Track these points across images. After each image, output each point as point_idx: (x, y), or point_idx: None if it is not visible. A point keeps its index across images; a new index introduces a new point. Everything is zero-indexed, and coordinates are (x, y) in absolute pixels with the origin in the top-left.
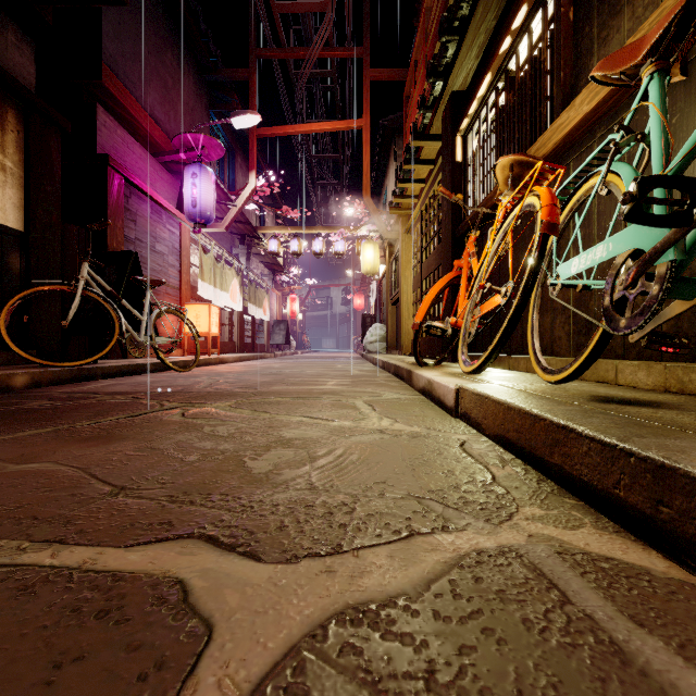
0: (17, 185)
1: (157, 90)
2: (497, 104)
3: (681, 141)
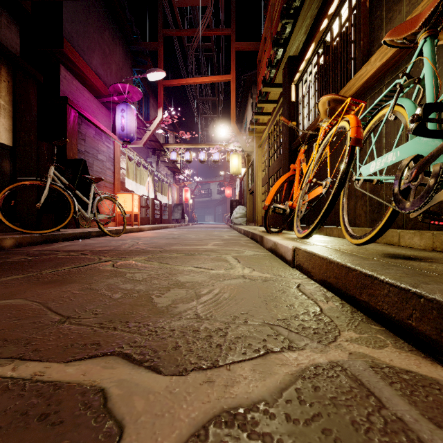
0: (8, 116)
1: (99, 56)
2: (318, 63)
3: (442, 85)
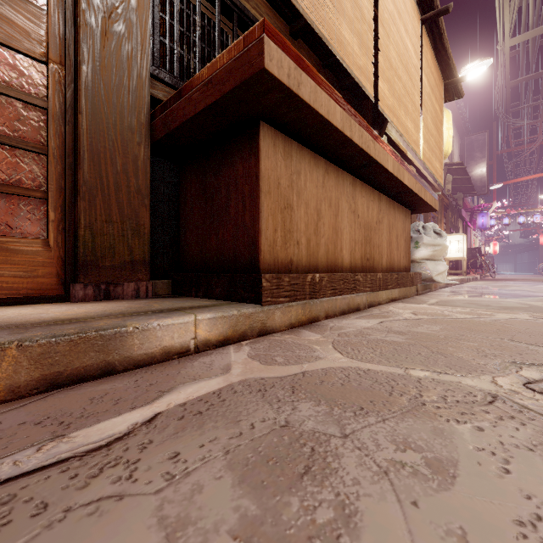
0: None
1: None
2: None
3: None
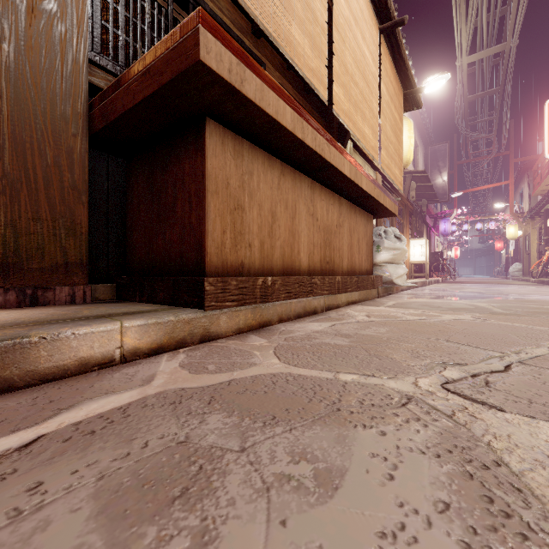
0: None
1: None
2: None
3: None
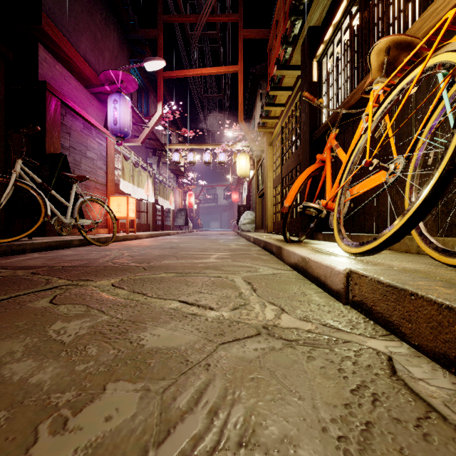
0: None
1: (88, 40)
2: (351, 26)
3: None
